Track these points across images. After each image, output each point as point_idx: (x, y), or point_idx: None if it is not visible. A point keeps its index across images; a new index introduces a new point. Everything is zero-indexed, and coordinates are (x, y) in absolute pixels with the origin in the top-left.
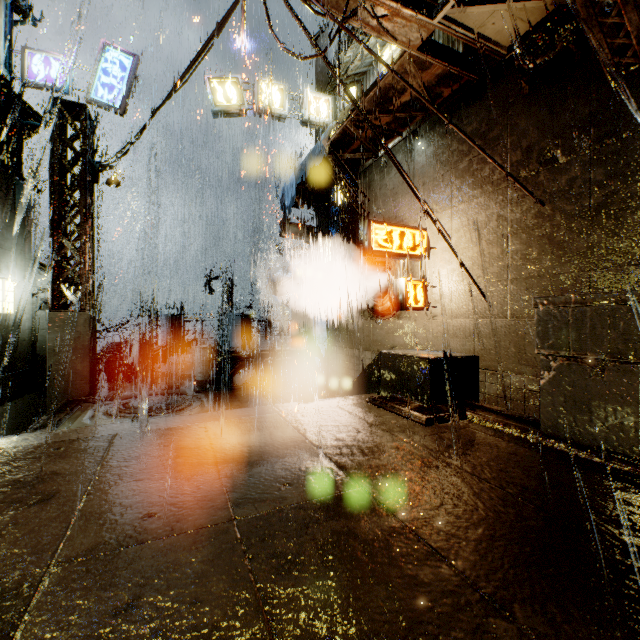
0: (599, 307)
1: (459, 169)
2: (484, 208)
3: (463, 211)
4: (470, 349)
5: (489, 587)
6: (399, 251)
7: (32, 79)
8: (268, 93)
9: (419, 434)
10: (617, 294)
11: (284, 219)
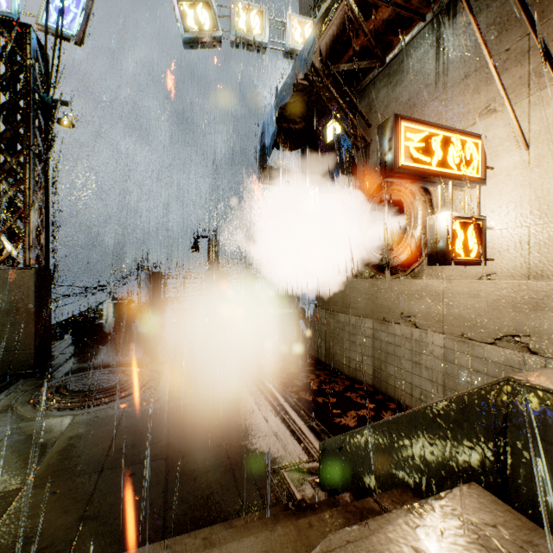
0: None
1: (549, 26)
2: None
3: None
4: None
5: None
6: (441, 169)
7: None
8: (245, 17)
9: None
10: None
11: (264, 161)
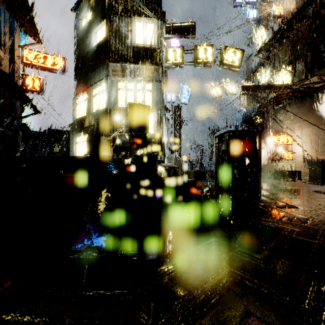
0: (316, 161)
1: (303, 118)
2: (311, 131)
3: (304, 131)
4: (306, 171)
5: (287, 185)
6: (281, 143)
7: (168, 100)
8: (230, 88)
9: (284, 182)
10: (318, 159)
11: (236, 129)
